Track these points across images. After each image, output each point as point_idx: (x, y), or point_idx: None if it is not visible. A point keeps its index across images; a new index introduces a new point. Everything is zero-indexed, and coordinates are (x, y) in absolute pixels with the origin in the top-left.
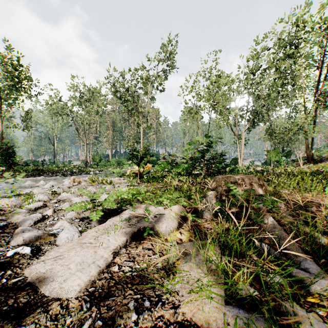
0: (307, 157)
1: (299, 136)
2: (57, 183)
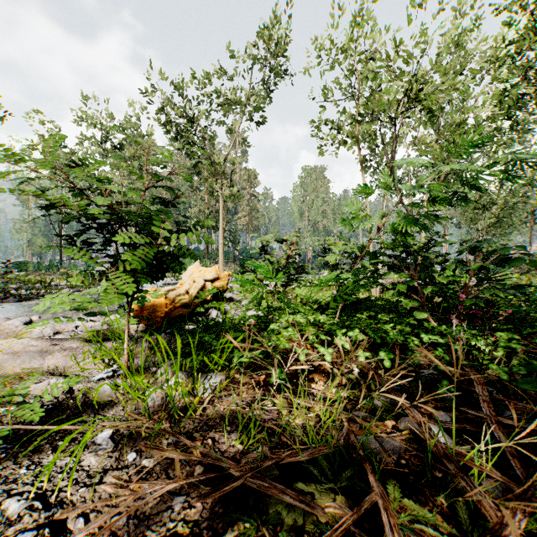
0: None
1: None
2: None
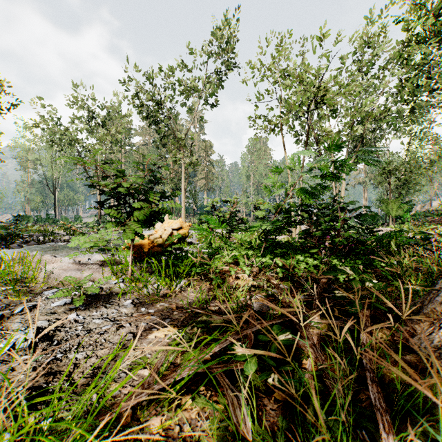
0: None
1: None
2: None
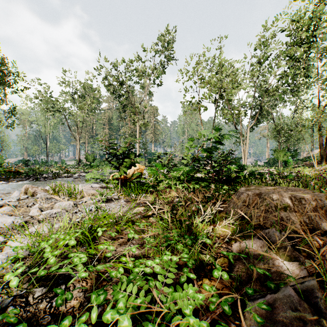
0: (320, 157)
1: (313, 133)
2: (0, 195)
